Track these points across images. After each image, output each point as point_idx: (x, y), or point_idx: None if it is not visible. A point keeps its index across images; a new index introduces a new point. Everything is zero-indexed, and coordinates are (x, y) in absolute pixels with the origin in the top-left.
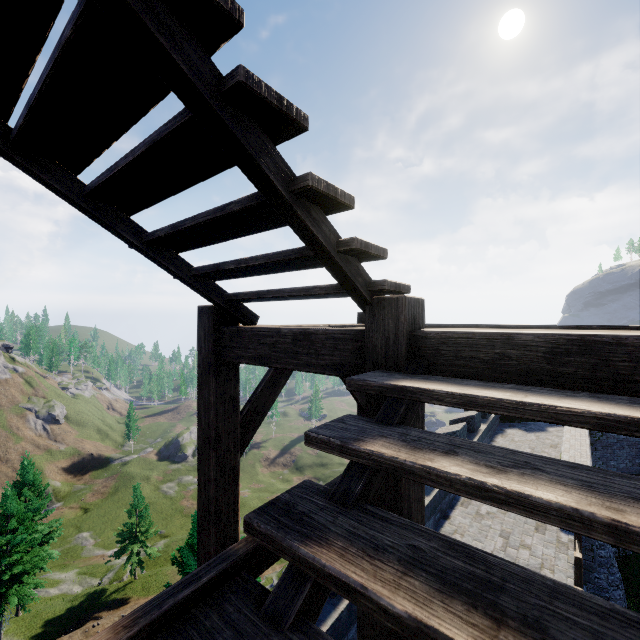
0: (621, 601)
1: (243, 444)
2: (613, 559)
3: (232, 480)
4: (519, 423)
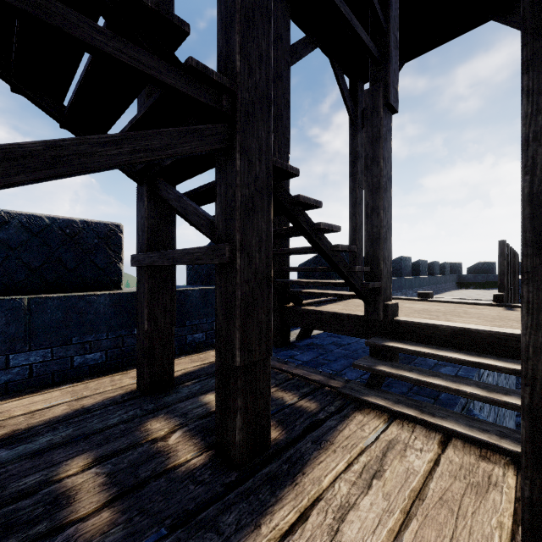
0: None
1: (291, 61)
2: None
3: (287, 68)
4: (474, 288)
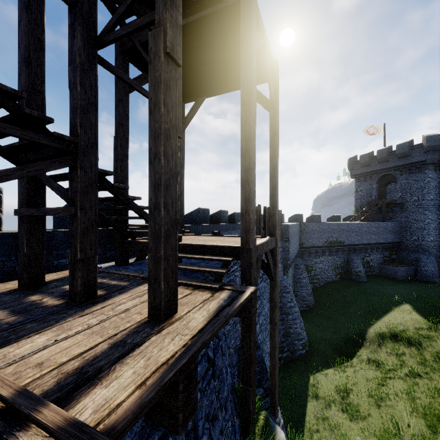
0: (311, 301)
1: (130, 90)
2: (309, 283)
3: (127, 95)
4: None
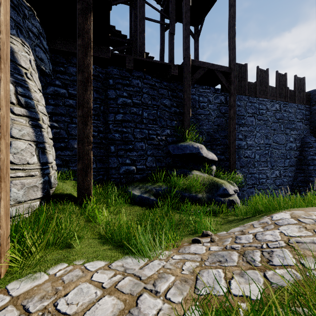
0: None
1: (166, 30)
2: None
3: (164, 32)
4: None
